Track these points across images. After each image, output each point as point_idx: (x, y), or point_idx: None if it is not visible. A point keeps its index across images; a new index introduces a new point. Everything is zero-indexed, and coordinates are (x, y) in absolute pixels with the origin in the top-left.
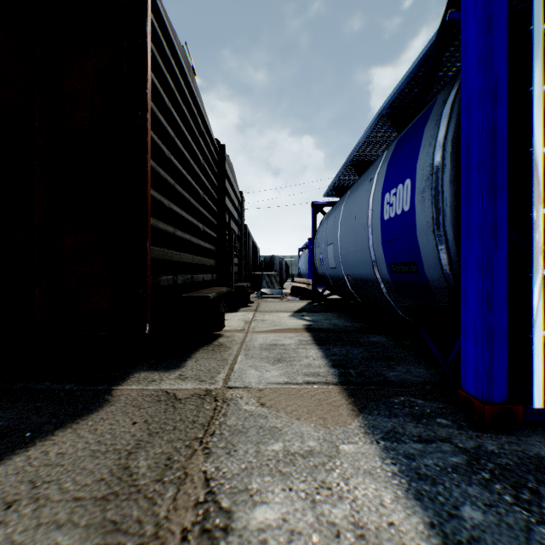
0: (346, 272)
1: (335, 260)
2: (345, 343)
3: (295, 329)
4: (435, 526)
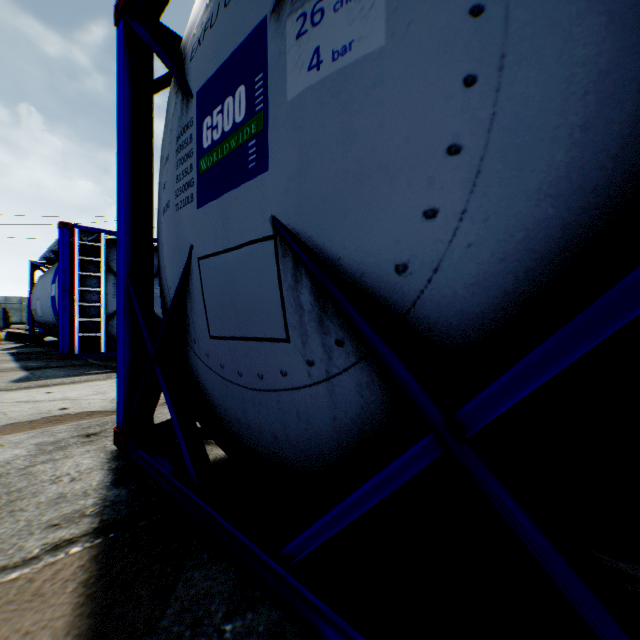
0: (47, 319)
1: (42, 311)
2: (33, 354)
3: (2, 353)
4: (22, 365)
